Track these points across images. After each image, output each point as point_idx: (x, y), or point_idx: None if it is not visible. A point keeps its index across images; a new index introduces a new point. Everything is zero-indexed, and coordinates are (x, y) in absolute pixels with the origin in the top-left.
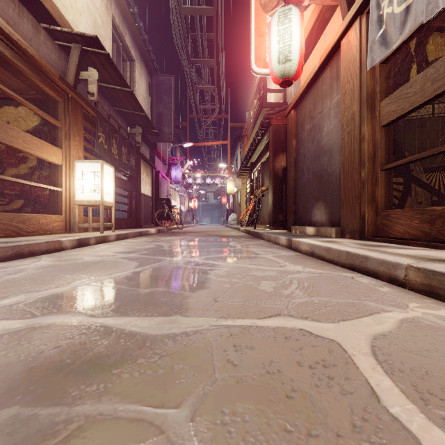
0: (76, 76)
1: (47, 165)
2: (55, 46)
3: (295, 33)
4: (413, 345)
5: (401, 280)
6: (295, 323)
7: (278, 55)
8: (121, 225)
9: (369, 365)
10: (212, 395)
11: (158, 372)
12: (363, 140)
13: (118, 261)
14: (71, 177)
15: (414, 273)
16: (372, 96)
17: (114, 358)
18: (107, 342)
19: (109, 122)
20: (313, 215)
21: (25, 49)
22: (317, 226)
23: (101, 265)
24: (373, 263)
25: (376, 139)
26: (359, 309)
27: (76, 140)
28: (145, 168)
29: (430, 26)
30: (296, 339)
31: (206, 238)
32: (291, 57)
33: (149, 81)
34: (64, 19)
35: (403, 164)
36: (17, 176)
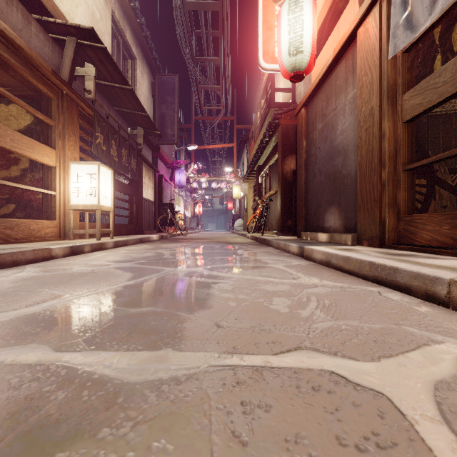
0: (71, 71)
1: (40, 166)
2: (49, 39)
3: (307, 22)
4: None
5: (442, 298)
6: (323, 362)
7: (288, 47)
8: (121, 231)
9: (446, 443)
10: None
11: None
12: (383, 137)
13: (110, 271)
14: (66, 180)
15: None
16: (393, 89)
17: (65, 428)
18: (64, 396)
19: (108, 121)
20: (325, 220)
21: (13, 40)
22: (330, 232)
23: (90, 276)
24: (403, 276)
25: (398, 136)
26: (400, 338)
27: (71, 140)
28: (147, 171)
29: (456, 12)
30: (328, 391)
31: (210, 245)
32: (303, 48)
33: (152, 81)
34: (58, 10)
35: (430, 163)
36: (8, 178)
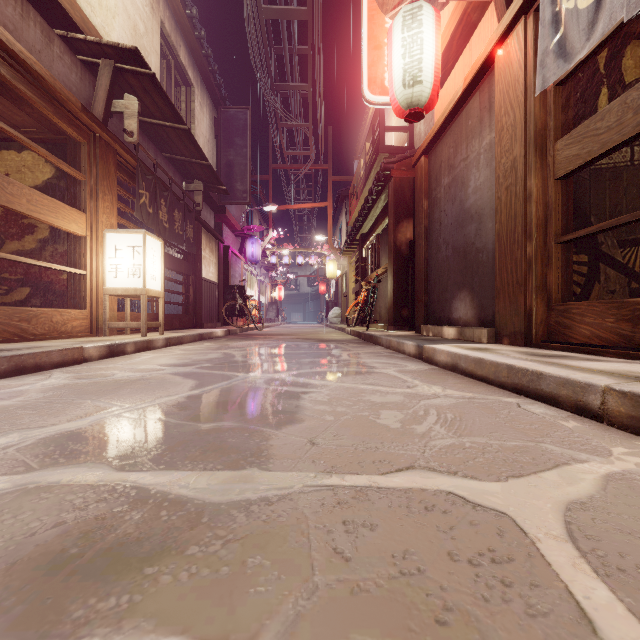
0: (107, 106)
1: (65, 236)
2: (77, 63)
3: (428, 43)
4: (632, 521)
5: (595, 410)
6: (439, 482)
7: (403, 75)
8: (173, 324)
9: (567, 559)
10: (310, 619)
11: (219, 572)
12: (529, 199)
13: (166, 378)
14: (100, 254)
15: (616, 400)
16: (542, 135)
17: (149, 545)
18: (140, 516)
19: (155, 174)
20: (453, 309)
21: (30, 66)
22: (459, 326)
23: (141, 385)
24: (549, 384)
25: (549, 197)
26: (535, 457)
27: (106, 201)
28: (208, 242)
29: (627, 30)
30: (443, 511)
31: (296, 343)
32: (422, 77)
33: (215, 116)
34: (89, 22)
35: (590, 234)
36: (21, 252)
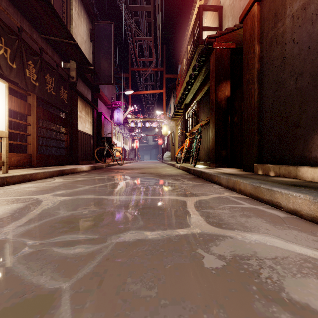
0: None
1: None
2: None
3: None
4: None
5: None
6: None
7: None
8: (48, 162)
9: None
10: None
11: None
12: None
13: None
14: None
15: None
16: None
17: None
18: None
19: (20, 36)
20: (314, 146)
21: None
22: None
23: None
24: None
25: None
26: None
27: None
28: (84, 107)
29: None
30: None
31: (137, 179)
32: None
33: (90, 27)
34: None
35: None
36: None
